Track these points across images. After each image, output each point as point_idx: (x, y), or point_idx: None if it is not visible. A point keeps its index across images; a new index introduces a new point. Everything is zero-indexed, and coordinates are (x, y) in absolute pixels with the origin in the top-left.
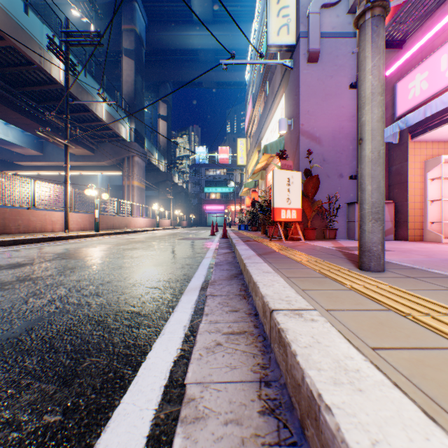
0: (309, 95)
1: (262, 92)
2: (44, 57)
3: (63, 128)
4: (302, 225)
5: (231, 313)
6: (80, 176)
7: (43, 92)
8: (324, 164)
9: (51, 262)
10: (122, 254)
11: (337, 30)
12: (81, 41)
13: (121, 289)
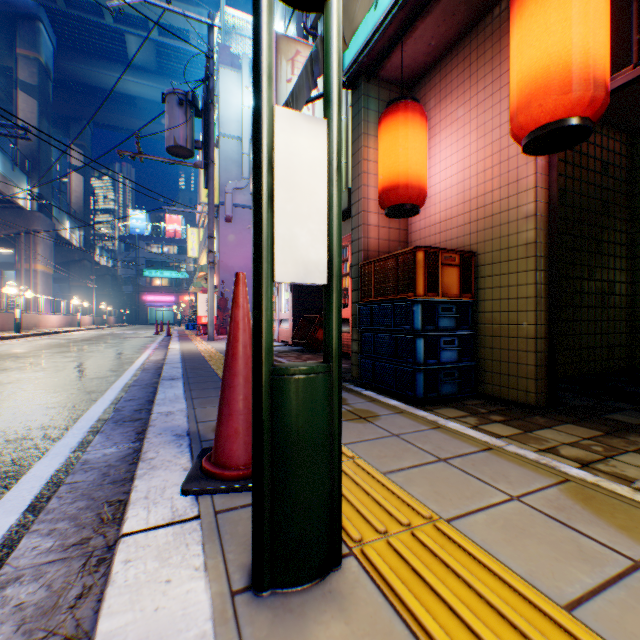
0: (227, 243)
1: None
2: None
3: None
4: (219, 326)
5: (163, 350)
6: None
7: None
8: None
9: (58, 348)
10: (94, 345)
11: (245, 204)
12: (4, 134)
13: (122, 350)
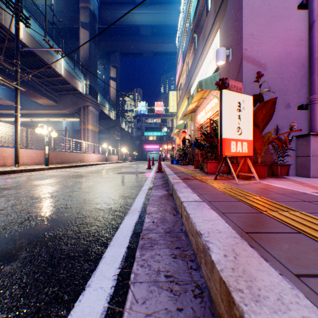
0: (253, 17)
1: (192, 46)
2: (4, 16)
3: (29, 81)
4: (251, 161)
5: None
6: (50, 122)
7: (9, 50)
8: (269, 92)
9: None
10: (21, 200)
11: None
12: None
13: None
